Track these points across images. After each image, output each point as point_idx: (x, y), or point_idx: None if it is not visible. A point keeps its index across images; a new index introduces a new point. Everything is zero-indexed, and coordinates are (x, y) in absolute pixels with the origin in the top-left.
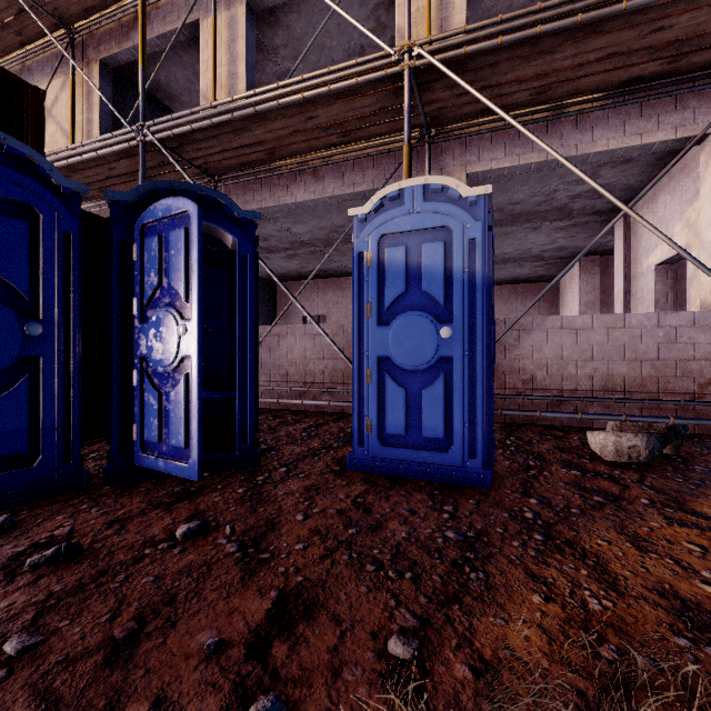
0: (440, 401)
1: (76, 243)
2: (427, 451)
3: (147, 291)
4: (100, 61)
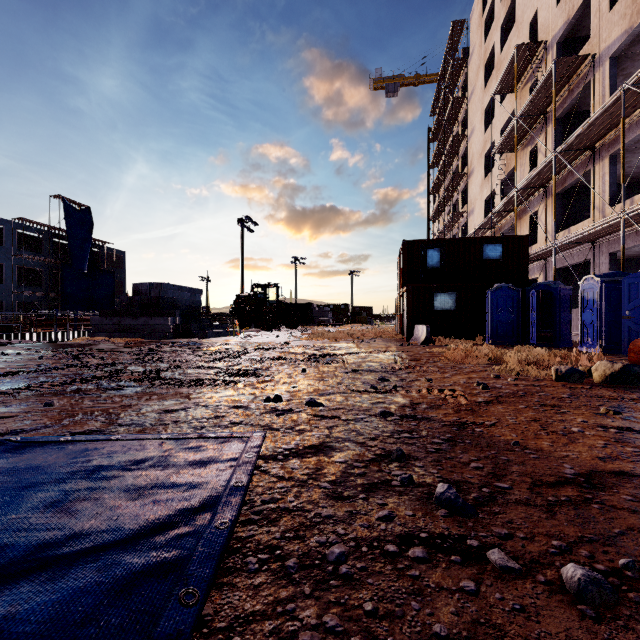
0: (592, 332)
1: (519, 299)
2: (590, 344)
3: (531, 307)
4: (556, 194)
